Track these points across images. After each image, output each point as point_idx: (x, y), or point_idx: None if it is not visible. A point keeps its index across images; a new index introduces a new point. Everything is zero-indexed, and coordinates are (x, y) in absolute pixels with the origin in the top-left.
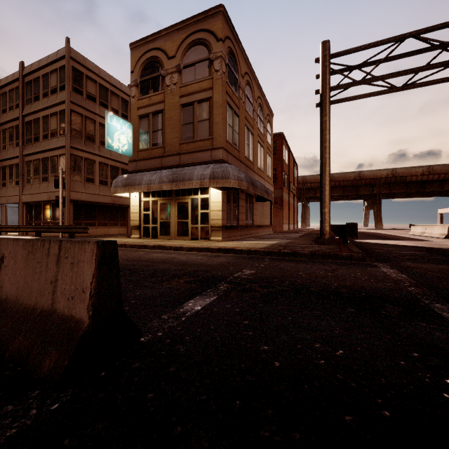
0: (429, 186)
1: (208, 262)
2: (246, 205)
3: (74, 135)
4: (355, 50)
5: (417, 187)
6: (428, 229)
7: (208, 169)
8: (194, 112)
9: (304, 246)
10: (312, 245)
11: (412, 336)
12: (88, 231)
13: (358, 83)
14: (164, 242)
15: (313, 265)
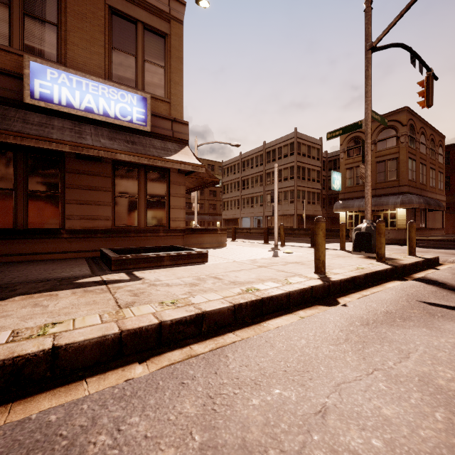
0: None
1: None
2: (420, 215)
3: (297, 178)
4: None
5: None
6: None
7: (398, 199)
8: (385, 166)
9: None
10: None
11: None
12: None
13: None
14: None
15: None
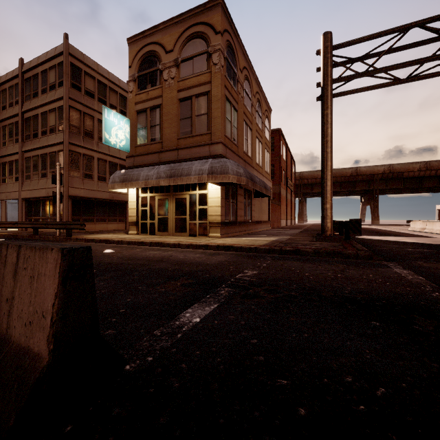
0: (426, 182)
1: (206, 261)
2: (245, 201)
3: (73, 131)
4: (357, 41)
5: (414, 183)
6: (428, 225)
7: (206, 164)
8: (192, 107)
9: (305, 243)
10: (313, 242)
11: None
12: (87, 227)
13: (360, 75)
14: (162, 238)
15: (319, 265)
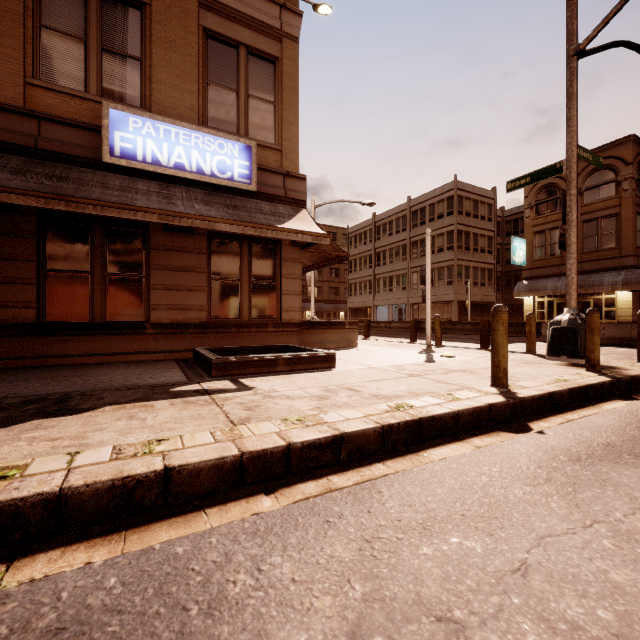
0: None
1: None
2: None
3: (458, 249)
4: None
5: None
6: None
7: (619, 276)
8: (598, 227)
9: None
10: None
11: None
12: None
13: None
14: None
15: None
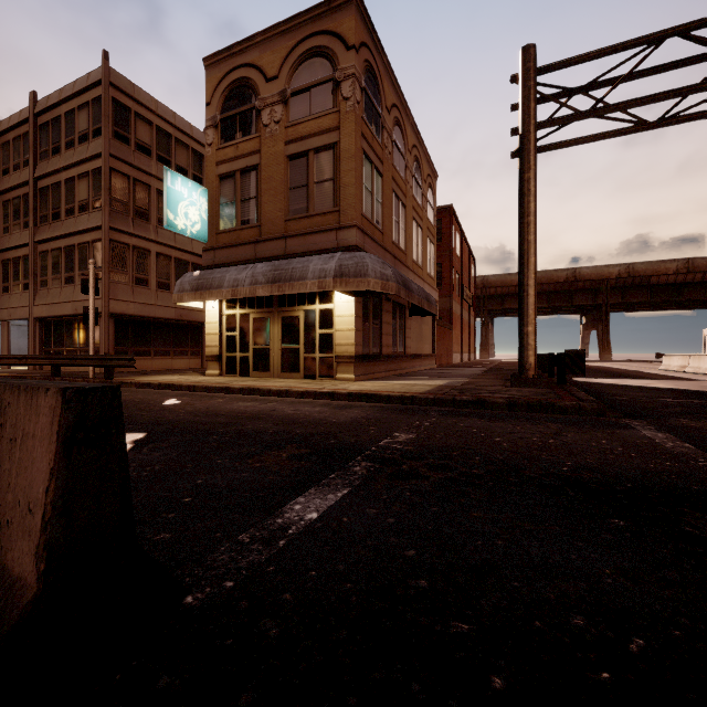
0: (687, 292)
1: (331, 418)
2: (394, 322)
3: (116, 208)
4: (578, 61)
5: (668, 294)
6: (692, 361)
7: (331, 261)
8: (309, 168)
9: (493, 390)
10: (507, 387)
11: None
12: (139, 363)
13: (583, 115)
14: (259, 382)
15: (517, 424)
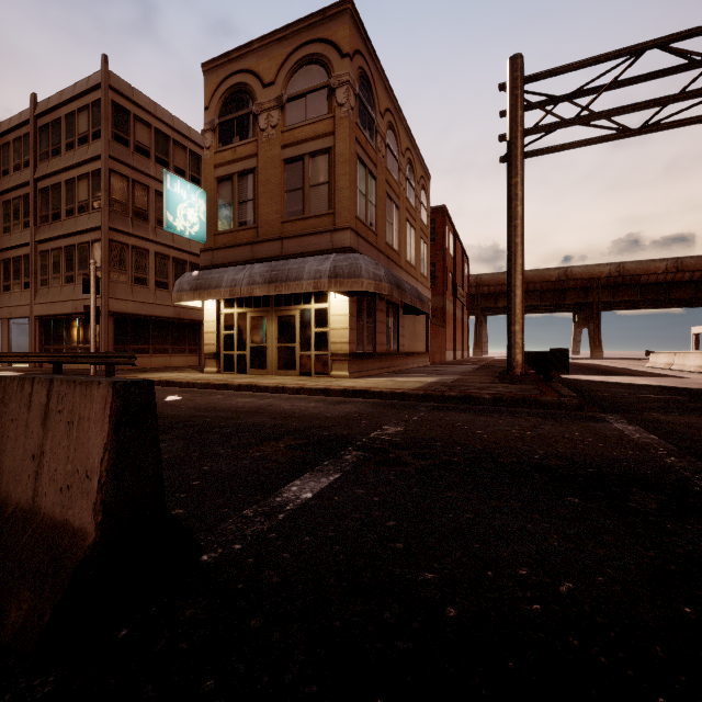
0: (676, 291)
1: (326, 413)
2: (388, 321)
3: (116, 209)
4: (564, 70)
5: (658, 292)
6: (678, 359)
7: (326, 262)
8: (305, 172)
9: (481, 386)
10: (494, 384)
11: (694, 553)
12: (138, 361)
13: (568, 122)
14: (257, 379)
15: (500, 418)
